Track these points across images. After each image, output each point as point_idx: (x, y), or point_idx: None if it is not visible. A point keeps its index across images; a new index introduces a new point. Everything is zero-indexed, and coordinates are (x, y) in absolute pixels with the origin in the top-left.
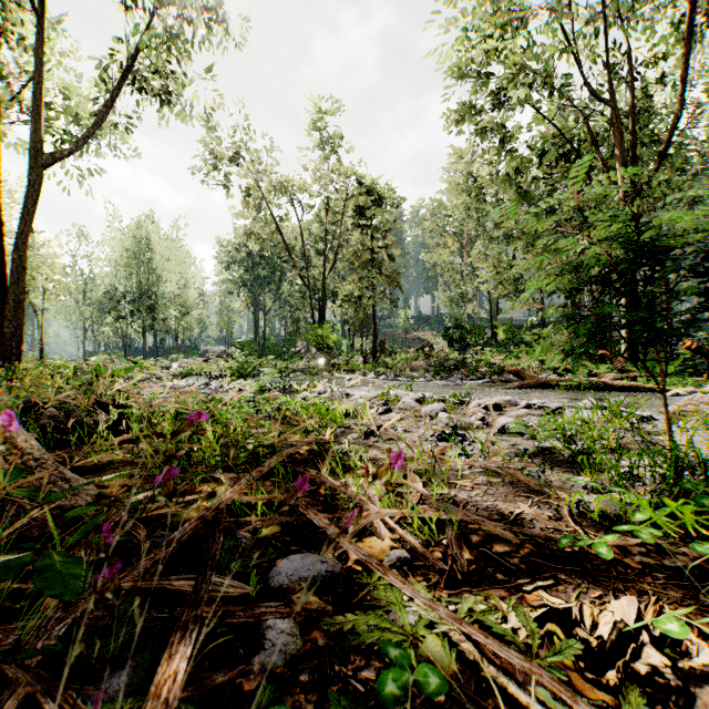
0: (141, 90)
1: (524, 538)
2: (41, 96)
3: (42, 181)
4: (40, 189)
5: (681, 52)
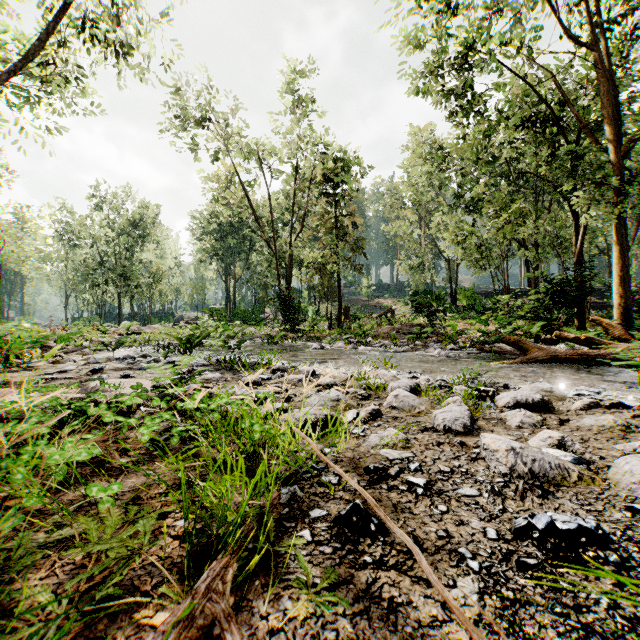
0: (92, 38)
1: None
2: None
3: None
4: None
5: None
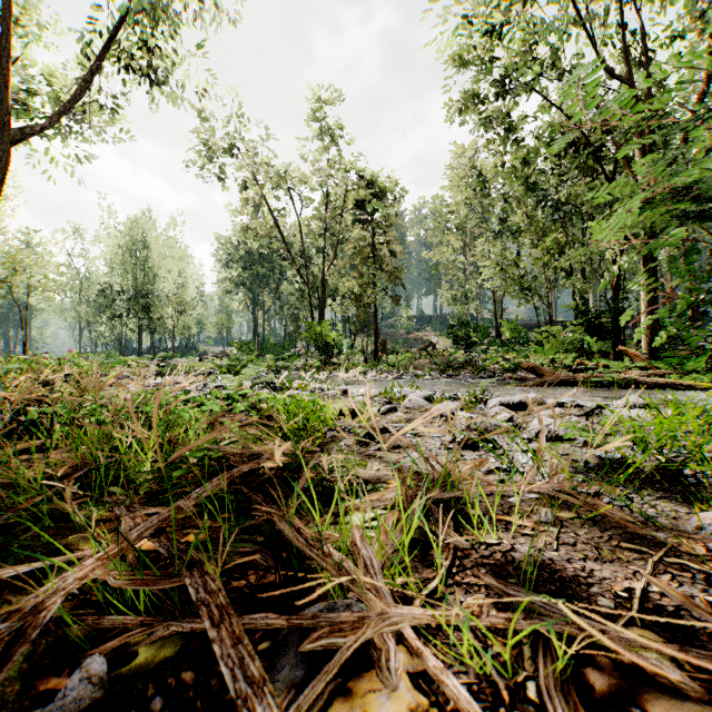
0: (127, 70)
1: (705, 680)
2: (9, 65)
3: (10, 158)
4: (8, 168)
5: (711, 20)
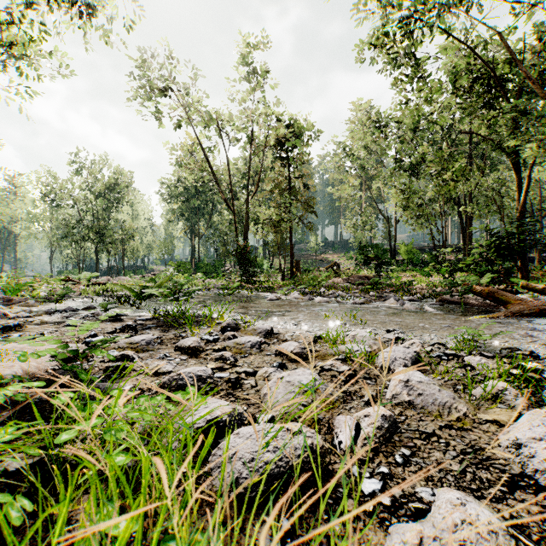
0: None
1: None
2: None
3: None
4: None
5: None
